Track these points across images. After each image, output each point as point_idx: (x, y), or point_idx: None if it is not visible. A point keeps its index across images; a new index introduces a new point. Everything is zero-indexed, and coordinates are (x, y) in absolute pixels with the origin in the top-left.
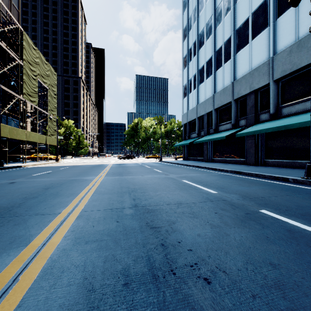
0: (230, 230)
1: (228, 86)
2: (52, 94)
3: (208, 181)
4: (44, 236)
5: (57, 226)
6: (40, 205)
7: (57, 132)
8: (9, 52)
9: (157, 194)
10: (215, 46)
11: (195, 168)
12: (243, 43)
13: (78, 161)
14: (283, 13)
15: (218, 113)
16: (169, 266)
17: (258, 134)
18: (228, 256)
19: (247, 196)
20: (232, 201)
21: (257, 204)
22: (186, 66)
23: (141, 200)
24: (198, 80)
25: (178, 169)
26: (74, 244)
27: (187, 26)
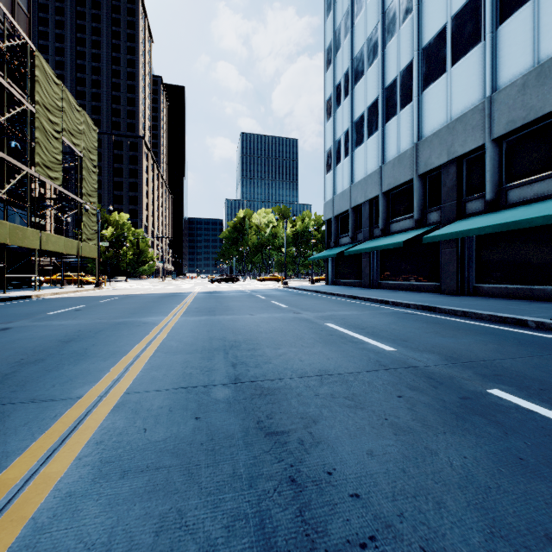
0: (435, 439)
1: (407, 150)
2: (90, 165)
3: (376, 326)
4: (34, 458)
5: (67, 430)
6: (44, 379)
7: (98, 235)
8: (10, 89)
9: (279, 354)
10: (383, 78)
11: (348, 300)
12: (436, 73)
13: (137, 286)
14: (510, 15)
15: (389, 200)
16: (309, 546)
17: (464, 238)
18: (445, 515)
19: (456, 357)
20: (428, 370)
21: (479, 375)
22: (331, 115)
23: (248, 368)
24: (352, 141)
25: (317, 302)
26: (96, 478)
27: (333, 44)
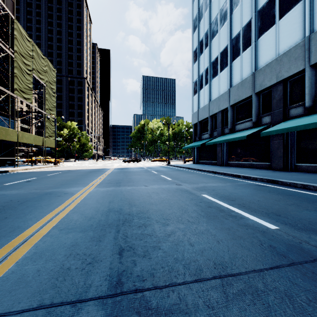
0: None
1: (247, 77)
2: (51, 91)
3: (242, 197)
4: None
5: None
6: None
7: (55, 133)
8: None
9: (167, 233)
10: (231, 33)
11: (210, 174)
12: (268, 25)
13: (79, 164)
14: None
15: (234, 110)
16: None
17: (288, 133)
18: None
19: None
20: None
21: None
22: (196, 60)
23: (135, 258)
24: (210, 75)
25: (190, 175)
26: None
27: (198, 15)
